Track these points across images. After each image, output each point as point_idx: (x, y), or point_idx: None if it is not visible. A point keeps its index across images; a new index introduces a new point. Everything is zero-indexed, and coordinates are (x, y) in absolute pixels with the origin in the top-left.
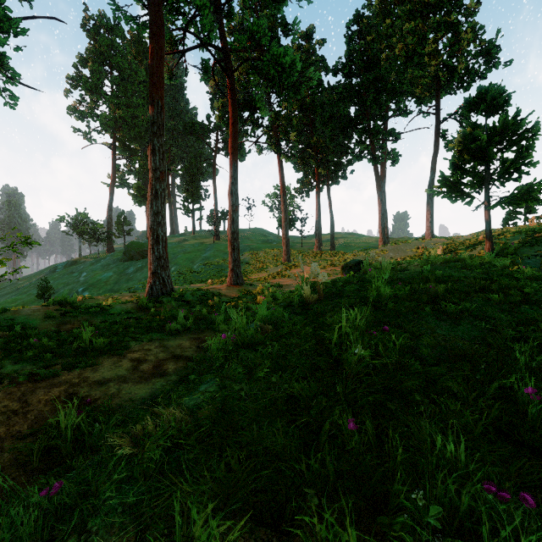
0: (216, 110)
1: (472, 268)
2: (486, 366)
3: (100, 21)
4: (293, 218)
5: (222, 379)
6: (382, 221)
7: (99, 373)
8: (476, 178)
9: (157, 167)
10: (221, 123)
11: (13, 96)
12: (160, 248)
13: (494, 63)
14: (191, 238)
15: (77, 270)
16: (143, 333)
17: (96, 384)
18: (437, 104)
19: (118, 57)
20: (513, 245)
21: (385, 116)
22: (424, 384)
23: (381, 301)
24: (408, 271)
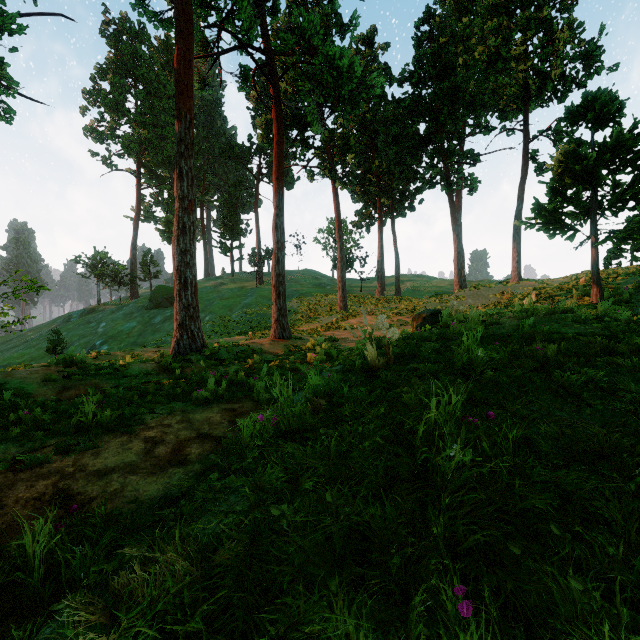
0: (258, 128)
1: (587, 321)
2: (639, 471)
3: (122, 25)
4: (350, 258)
5: (254, 491)
6: (458, 261)
7: (101, 458)
8: (580, 206)
9: (184, 195)
10: (264, 144)
11: (9, 110)
12: (188, 294)
13: (596, 67)
14: (230, 281)
15: (95, 320)
16: (163, 402)
17: (96, 475)
18: (525, 119)
19: (143, 67)
20: (627, 290)
21: (462, 134)
22: (557, 506)
23: (473, 368)
24: (501, 325)
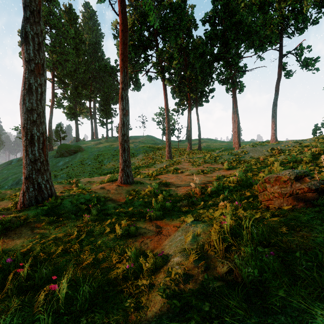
0: (117, 47)
1: None
2: None
3: None
4: (173, 128)
5: None
6: (238, 129)
7: None
8: None
9: (30, 58)
10: None
11: None
12: (35, 150)
13: None
14: (105, 141)
15: None
16: None
17: None
18: (281, 42)
19: (55, 20)
20: None
21: (239, 54)
22: None
23: None
24: None
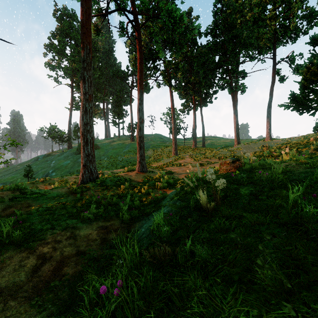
0: (131, 60)
1: None
2: None
3: (63, 11)
4: (179, 128)
5: None
6: (236, 129)
7: None
8: None
9: (86, 91)
10: (134, 68)
11: None
12: (89, 148)
13: (314, 22)
14: (117, 140)
15: (50, 159)
16: (63, 219)
17: None
18: (274, 52)
19: (74, 32)
20: None
21: (238, 61)
22: None
23: (303, 222)
24: (291, 172)
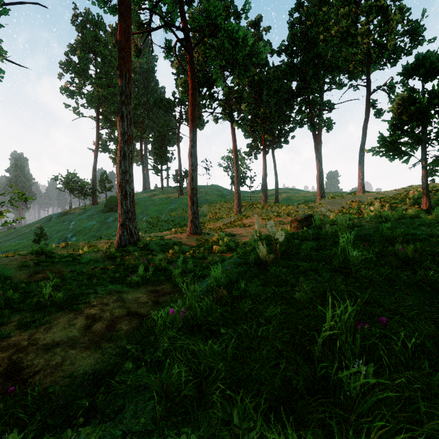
0: (179, 86)
1: (431, 224)
2: None
3: (86, 17)
4: (243, 177)
5: (159, 397)
6: (319, 178)
7: (51, 333)
8: (413, 138)
9: (125, 131)
10: (183, 97)
11: None
12: (128, 203)
13: (419, 40)
14: (160, 193)
15: (67, 219)
16: (105, 284)
17: (44, 348)
18: (368, 78)
19: (100, 46)
20: None
21: (322, 89)
22: None
23: (349, 266)
24: (362, 227)
